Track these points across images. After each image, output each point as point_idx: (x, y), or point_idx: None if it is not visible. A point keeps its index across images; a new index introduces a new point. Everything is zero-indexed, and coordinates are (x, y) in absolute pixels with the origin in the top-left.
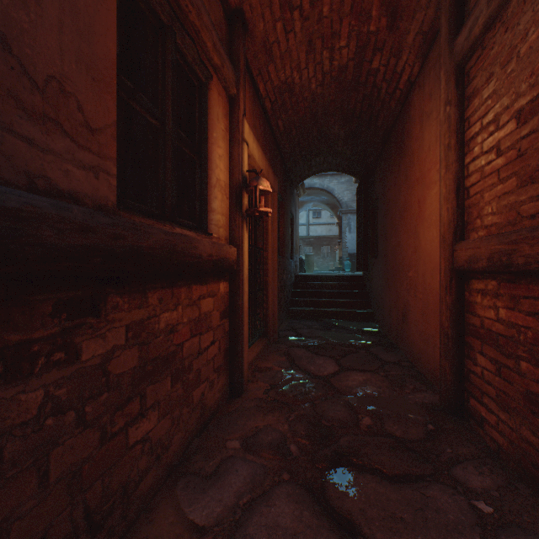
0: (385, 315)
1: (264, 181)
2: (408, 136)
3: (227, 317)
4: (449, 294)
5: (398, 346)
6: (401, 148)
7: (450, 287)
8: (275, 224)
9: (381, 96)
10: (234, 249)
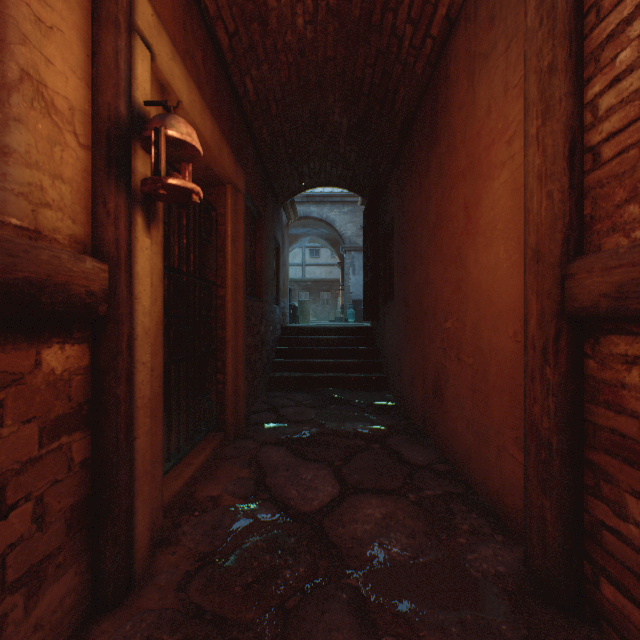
0: (404, 383)
1: (179, 121)
2: (444, 109)
3: (84, 426)
4: (554, 364)
5: (427, 433)
6: (431, 134)
7: (556, 350)
8: (240, 244)
9: (402, 53)
10: (98, 266)
